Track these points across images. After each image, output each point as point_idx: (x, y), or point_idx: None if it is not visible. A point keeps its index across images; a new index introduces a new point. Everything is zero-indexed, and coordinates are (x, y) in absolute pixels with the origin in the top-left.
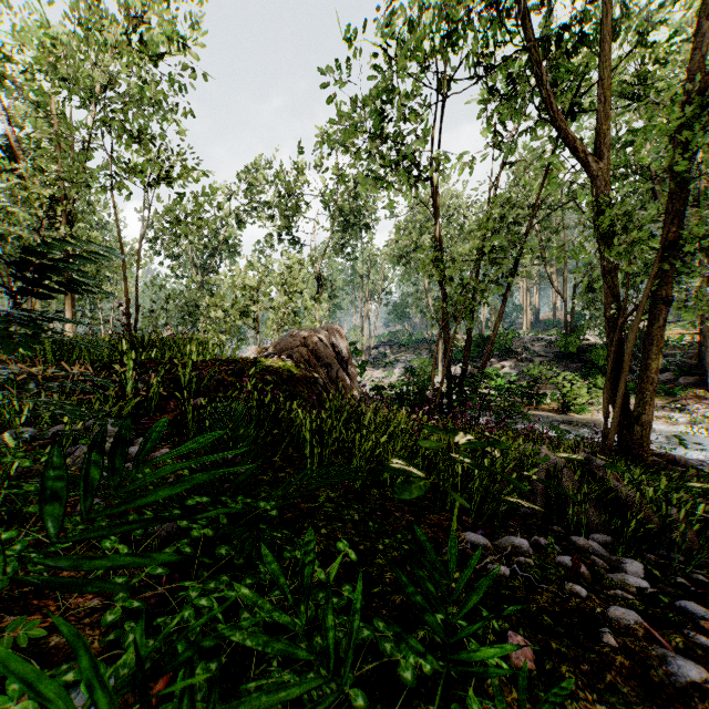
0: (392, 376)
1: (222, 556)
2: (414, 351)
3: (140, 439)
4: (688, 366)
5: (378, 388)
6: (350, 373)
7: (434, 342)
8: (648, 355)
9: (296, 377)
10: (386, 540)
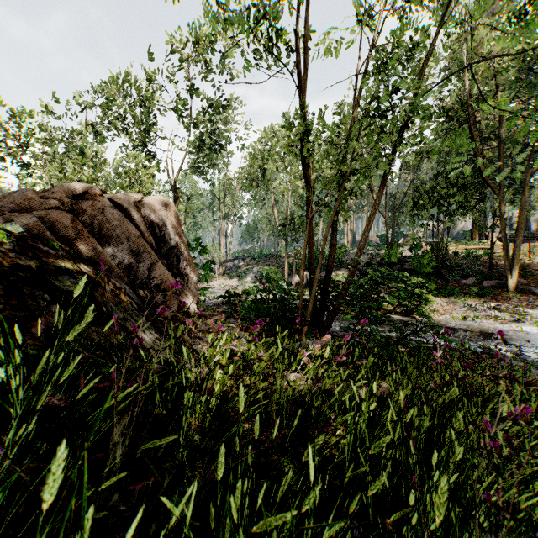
0: (246, 284)
1: None
2: (264, 263)
3: None
4: (483, 272)
5: (230, 295)
6: (185, 273)
7: (280, 256)
8: None
9: None
10: None
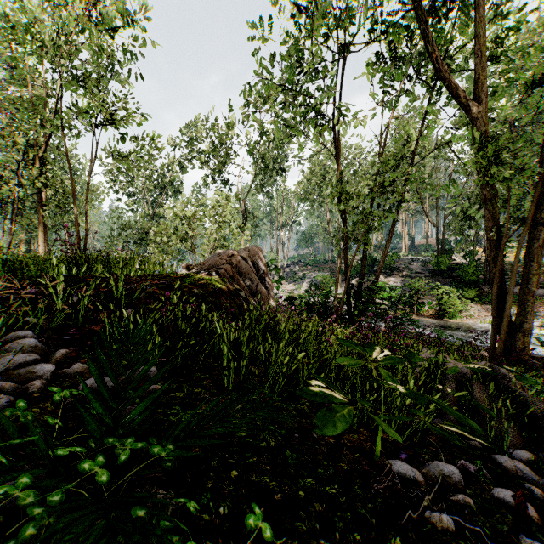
0: (301, 288)
1: None
2: (318, 269)
3: (56, 353)
4: None
5: (290, 298)
6: (268, 287)
7: (334, 262)
8: (529, 270)
9: (220, 290)
10: (306, 480)
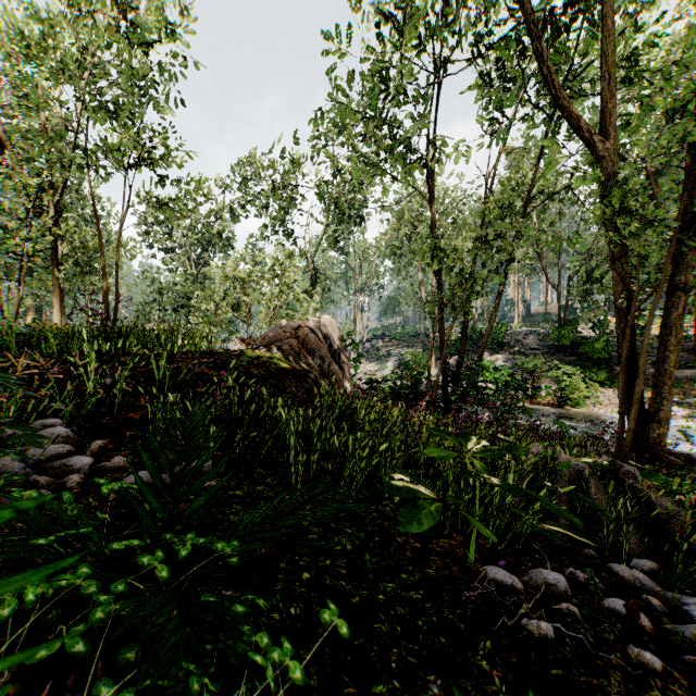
0: (385, 369)
1: (128, 665)
2: (407, 345)
3: (91, 444)
4: (683, 359)
5: (372, 381)
6: (343, 366)
7: (427, 336)
8: (666, 346)
9: (284, 370)
10: (387, 585)
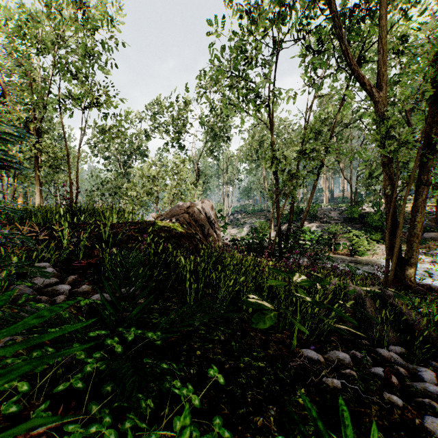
0: (242, 232)
1: (107, 393)
2: (256, 217)
3: (68, 278)
4: (429, 226)
5: (234, 240)
6: (216, 231)
7: (268, 211)
8: (415, 218)
9: (181, 233)
10: (245, 358)
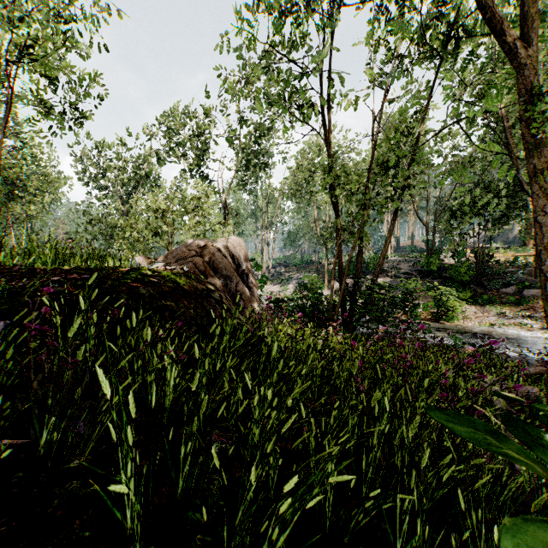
0: (287, 290)
1: None
2: (304, 270)
3: None
4: (527, 281)
5: (278, 301)
6: (251, 286)
7: (320, 263)
8: None
9: (182, 289)
10: None
